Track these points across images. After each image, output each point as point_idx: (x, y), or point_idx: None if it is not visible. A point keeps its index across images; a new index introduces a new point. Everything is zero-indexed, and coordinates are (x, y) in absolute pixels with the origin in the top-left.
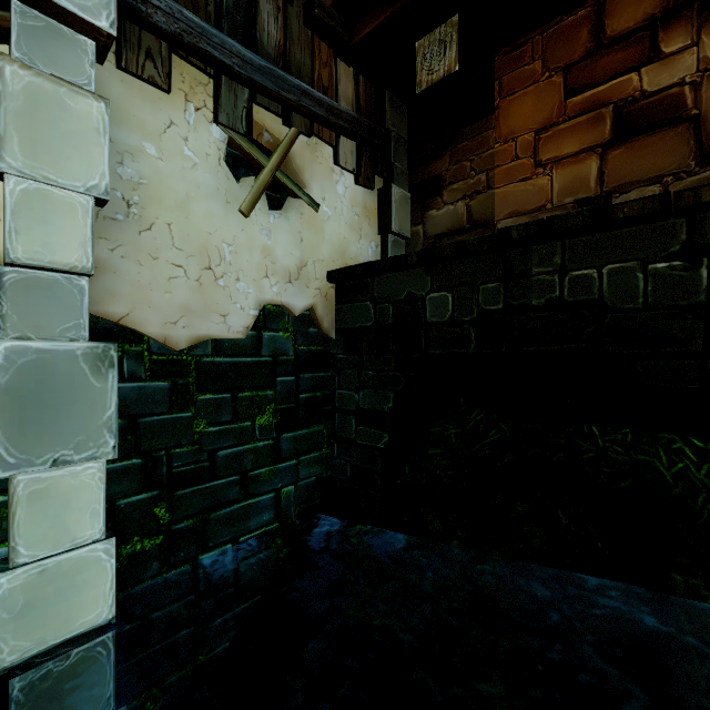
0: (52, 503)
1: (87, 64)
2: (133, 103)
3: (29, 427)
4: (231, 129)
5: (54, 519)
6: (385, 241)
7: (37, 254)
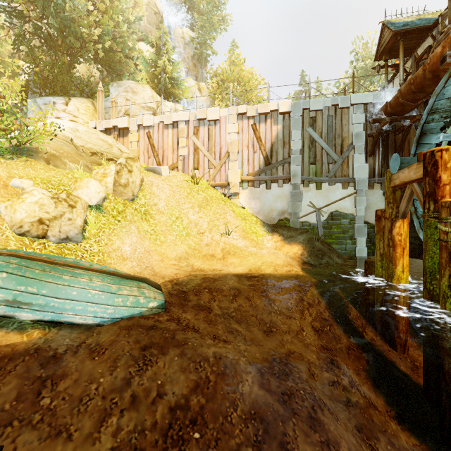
0: (360, 241)
1: (364, 193)
2: (368, 193)
3: (358, 233)
4: (383, 190)
5: (360, 243)
6: None
7: (359, 215)
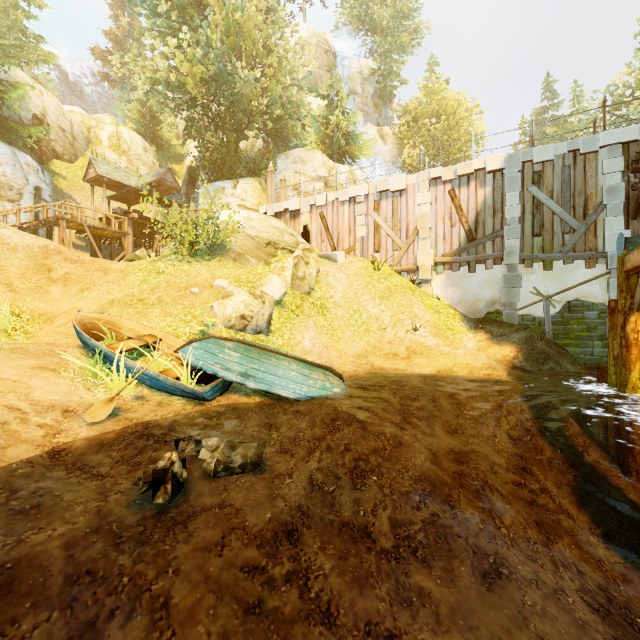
0: None
1: None
2: None
3: None
4: None
5: None
6: None
7: None
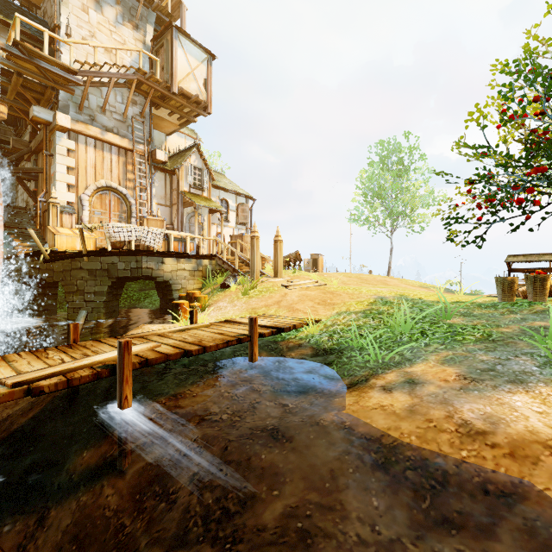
0: None
1: None
2: None
3: None
4: None
5: None
6: (7, 253)
7: None
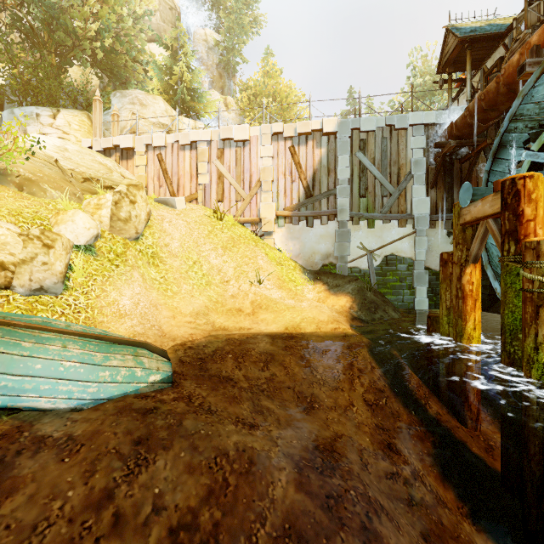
0: (420, 291)
1: (424, 232)
2: (430, 233)
3: (417, 281)
4: (447, 229)
5: (420, 293)
6: None
7: (419, 259)
